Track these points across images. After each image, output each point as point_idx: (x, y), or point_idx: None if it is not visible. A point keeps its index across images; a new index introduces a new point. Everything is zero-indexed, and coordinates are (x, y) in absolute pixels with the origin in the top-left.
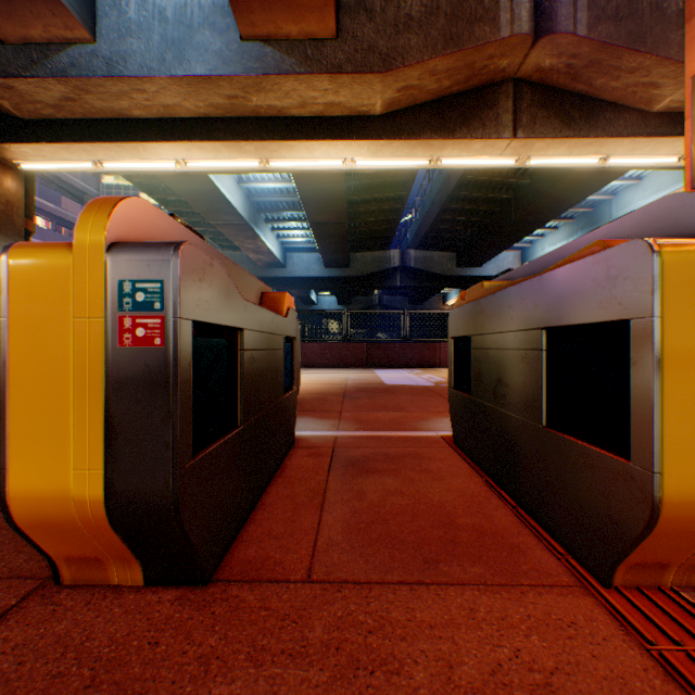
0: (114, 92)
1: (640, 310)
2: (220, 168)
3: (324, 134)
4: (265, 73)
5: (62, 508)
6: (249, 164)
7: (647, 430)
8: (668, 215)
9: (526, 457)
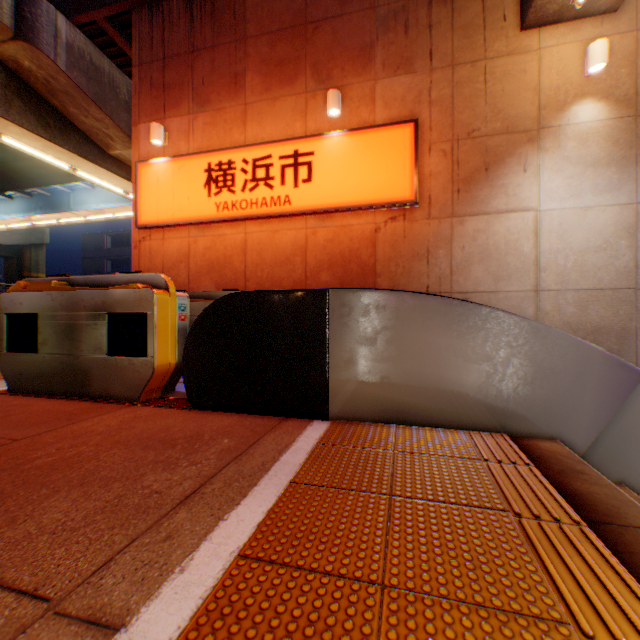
0: None
1: (152, 310)
2: None
3: None
4: None
5: None
6: None
7: (154, 346)
8: (156, 279)
9: (98, 373)
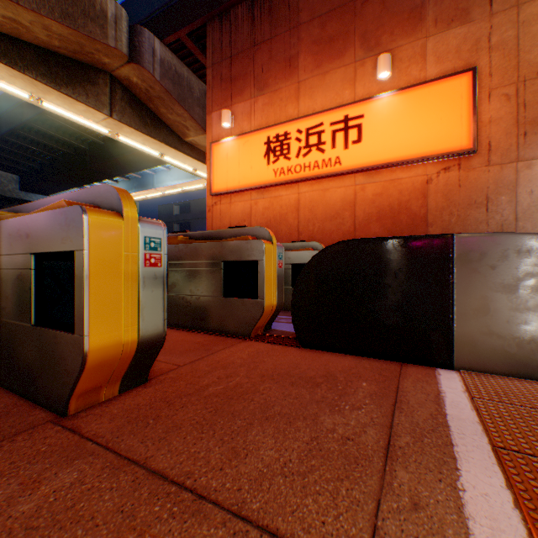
0: None
1: (261, 258)
2: None
3: None
4: None
5: (117, 350)
6: None
7: (263, 289)
8: (259, 232)
9: (214, 311)
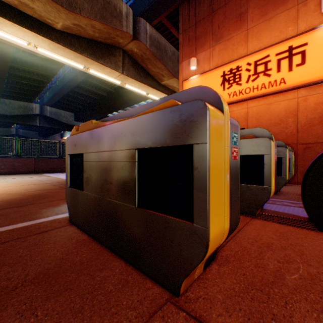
0: None
1: (267, 153)
2: None
3: (17, 19)
4: None
5: (219, 238)
6: None
7: (269, 178)
8: (258, 132)
9: None
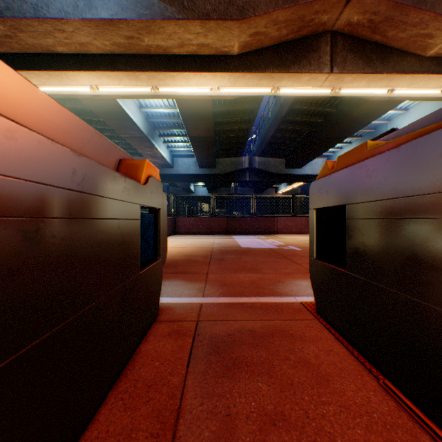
0: (41, 31)
1: None
2: (123, 93)
3: (197, 67)
4: (153, 18)
5: None
6: (143, 90)
7: None
8: None
9: None
